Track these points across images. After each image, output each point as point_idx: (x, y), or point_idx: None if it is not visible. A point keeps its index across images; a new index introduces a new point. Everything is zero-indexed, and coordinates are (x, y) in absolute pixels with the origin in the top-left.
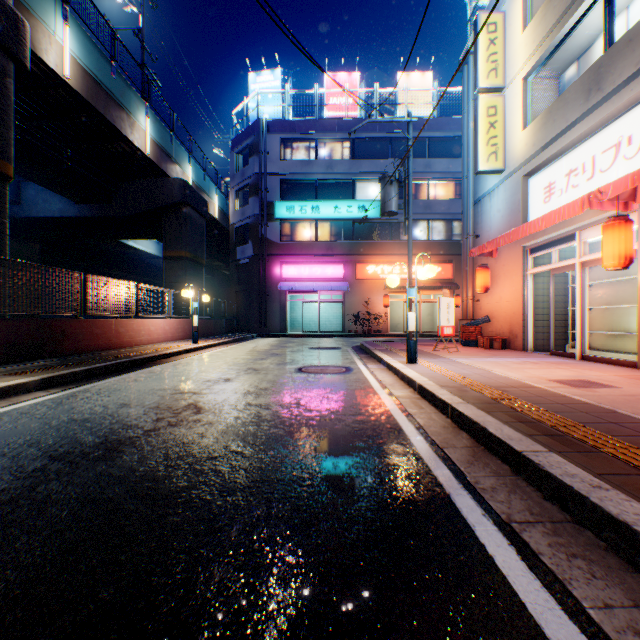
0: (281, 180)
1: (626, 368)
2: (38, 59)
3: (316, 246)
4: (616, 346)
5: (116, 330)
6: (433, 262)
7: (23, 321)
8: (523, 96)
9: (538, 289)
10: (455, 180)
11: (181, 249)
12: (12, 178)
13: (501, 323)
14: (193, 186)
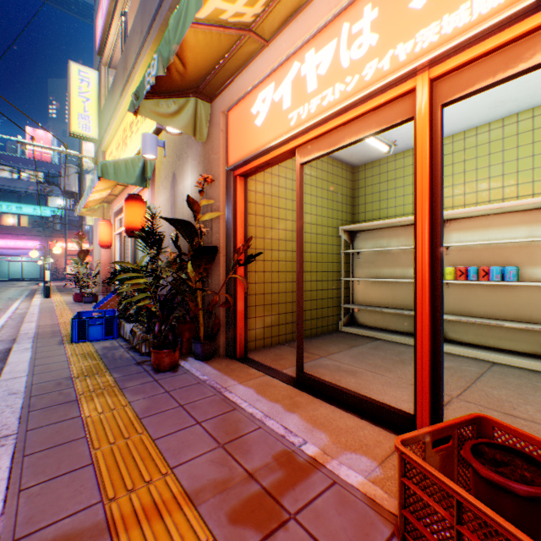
0: None
1: None
2: None
3: (21, 229)
4: None
5: None
6: None
7: None
8: None
9: None
10: None
11: None
12: None
13: None
14: None
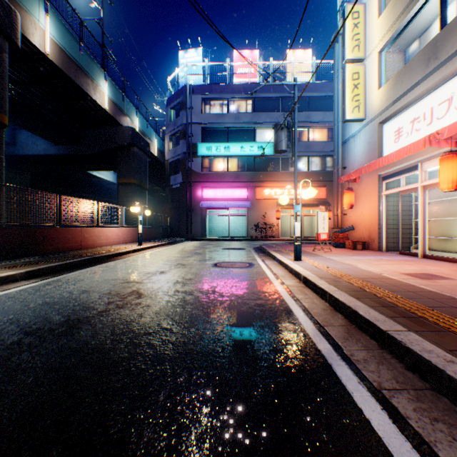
0: (202, 128)
1: (456, 264)
2: (27, 40)
3: (227, 175)
4: (448, 247)
5: (83, 236)
6: (312, 187)
7: (14, 229)
8: (379, 65)
9: (390, 206)
10: (328, 127)
11: (130, 177)
12: (7, 126)
13: (362, 231)
14: (139, 132)
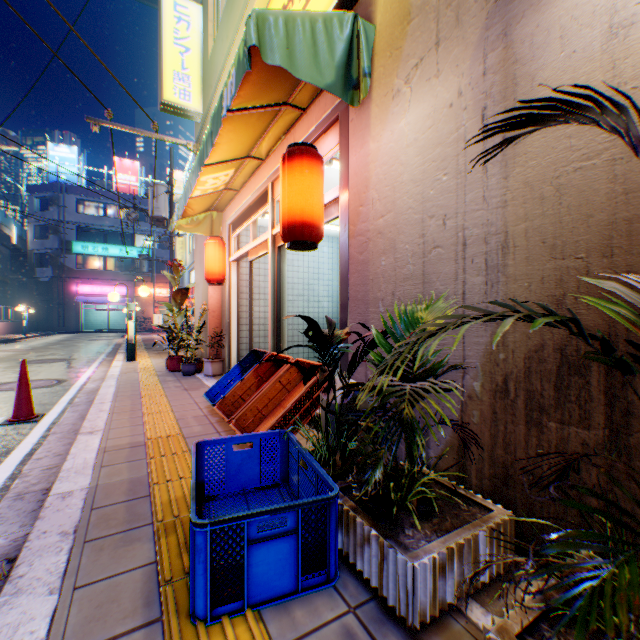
0: (78, 227)
1: None
2: None
3: (107, 273)
4: None
5: None
6: None
7: None
8: (190, 243)
9: None
10: None
11: None
12: None
13: None
14: None
